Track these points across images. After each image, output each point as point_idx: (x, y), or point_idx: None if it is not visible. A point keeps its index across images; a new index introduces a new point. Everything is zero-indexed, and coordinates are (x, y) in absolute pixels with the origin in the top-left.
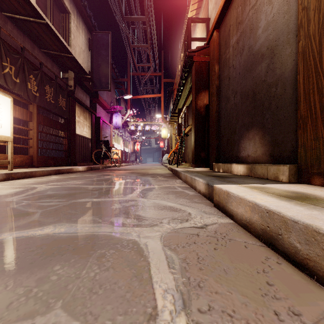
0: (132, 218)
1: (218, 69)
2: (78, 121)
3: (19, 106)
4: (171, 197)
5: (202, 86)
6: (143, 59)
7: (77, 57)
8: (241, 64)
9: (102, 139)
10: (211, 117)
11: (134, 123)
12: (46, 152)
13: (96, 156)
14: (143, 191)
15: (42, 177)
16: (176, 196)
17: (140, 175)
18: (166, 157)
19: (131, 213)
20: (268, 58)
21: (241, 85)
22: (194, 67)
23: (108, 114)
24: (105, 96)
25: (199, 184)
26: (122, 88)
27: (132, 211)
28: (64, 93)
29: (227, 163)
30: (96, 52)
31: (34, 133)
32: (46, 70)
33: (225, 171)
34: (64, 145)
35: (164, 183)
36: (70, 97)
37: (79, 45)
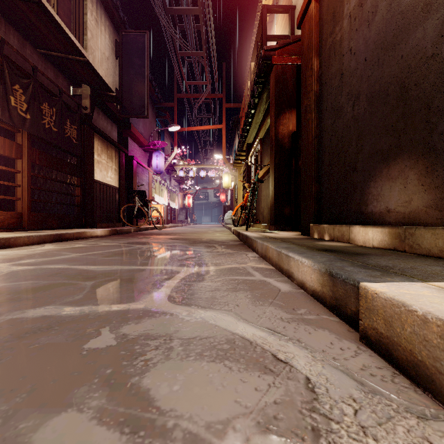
0: (117, 426)
1: (318, 64)
2: (99, 161)
3: (13, 139)
4: (243, 300)
5: (286, 104)
6: (195, 74)
7: (97, 67)
8: (369, 41)
9: (135, 189)
10: (306, 147)
11: (184, 167)
12: (53, 207)
13: (127, 213)
14: (184, 281)
15: (27, 247)
16: (254, 298)
17: (189, 244)
18: (229, 215)
19: (126, 384)
20: (443, 6)
21: (369, 81)
22: (274, 74)
23: (145, 153)
24: (140, 127)
25: (302, 269)
26: (166, 116)
27: (136, 367)
28: (74, 118)
29: (339, 225)
30: (126, 61)
31: (24, 177)
32: (45, 82)
33: (335, 238)
34: (75, 196)
35: (227, 259)
36: (85, 124)
37: (100, 48)
